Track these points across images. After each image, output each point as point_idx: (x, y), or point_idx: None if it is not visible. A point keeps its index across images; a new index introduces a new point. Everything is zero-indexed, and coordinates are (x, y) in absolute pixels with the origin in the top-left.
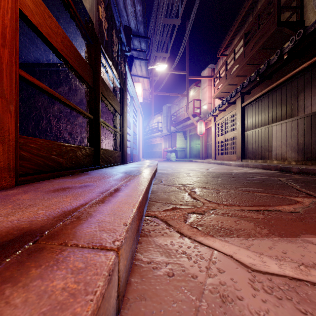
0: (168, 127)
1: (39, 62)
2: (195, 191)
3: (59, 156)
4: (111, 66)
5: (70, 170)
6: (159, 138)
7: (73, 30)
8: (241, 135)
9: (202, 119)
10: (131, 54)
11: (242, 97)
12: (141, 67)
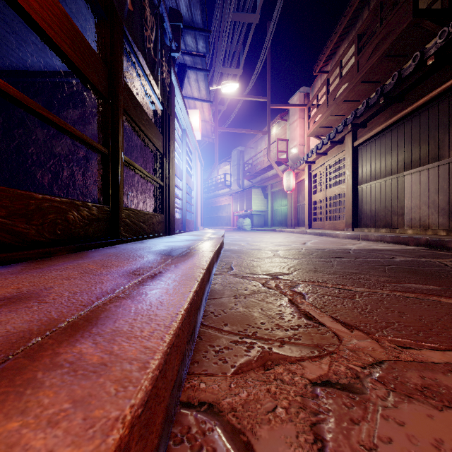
0: (240, 181)
1: (31, 69)
2: (302, 292)
3: (19, 219)
4: (148, 75)
5: (47, 247)
6: (226, 197)
7: (79, 6)
8: (352, 190)
9: (291, 168)
10: (182, 61)
11: (353, 132)
12: (198, 84)
